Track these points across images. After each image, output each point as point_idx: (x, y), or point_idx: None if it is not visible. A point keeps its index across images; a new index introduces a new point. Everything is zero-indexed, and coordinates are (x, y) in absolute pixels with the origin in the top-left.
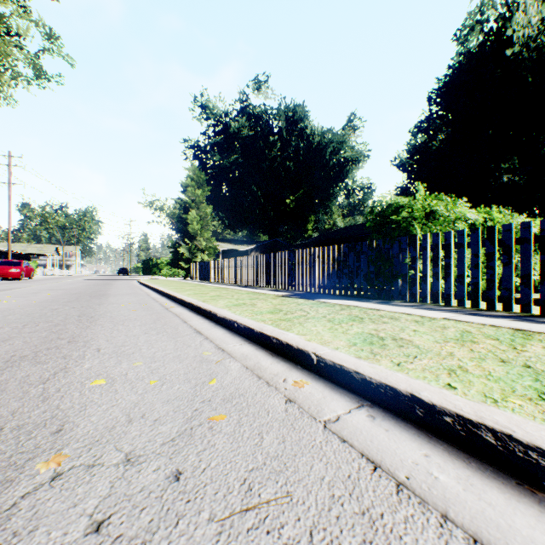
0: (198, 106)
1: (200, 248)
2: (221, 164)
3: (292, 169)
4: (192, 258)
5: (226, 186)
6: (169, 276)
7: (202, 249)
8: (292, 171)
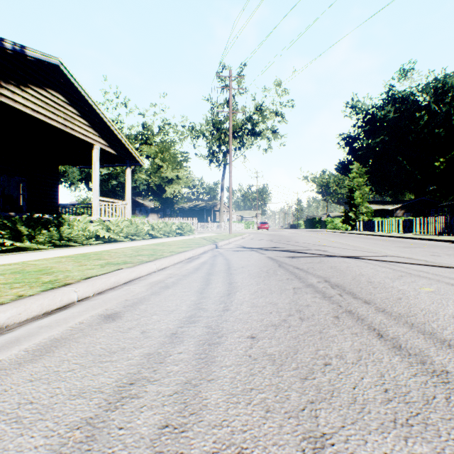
0: (349, 108)
1: (361, 212)
2: (368, 145)
3: (441, 134)
4: (355, 219)
5: (372, 160)
6: (331, 229)
7: (362, 213)
8: (441, 135)
